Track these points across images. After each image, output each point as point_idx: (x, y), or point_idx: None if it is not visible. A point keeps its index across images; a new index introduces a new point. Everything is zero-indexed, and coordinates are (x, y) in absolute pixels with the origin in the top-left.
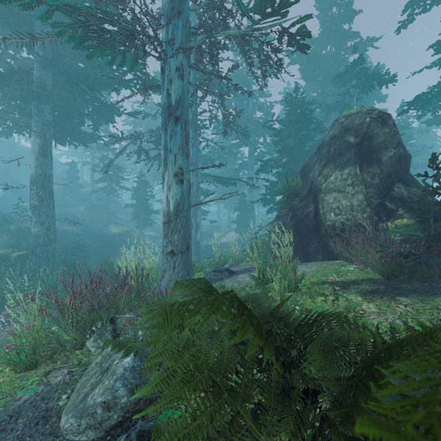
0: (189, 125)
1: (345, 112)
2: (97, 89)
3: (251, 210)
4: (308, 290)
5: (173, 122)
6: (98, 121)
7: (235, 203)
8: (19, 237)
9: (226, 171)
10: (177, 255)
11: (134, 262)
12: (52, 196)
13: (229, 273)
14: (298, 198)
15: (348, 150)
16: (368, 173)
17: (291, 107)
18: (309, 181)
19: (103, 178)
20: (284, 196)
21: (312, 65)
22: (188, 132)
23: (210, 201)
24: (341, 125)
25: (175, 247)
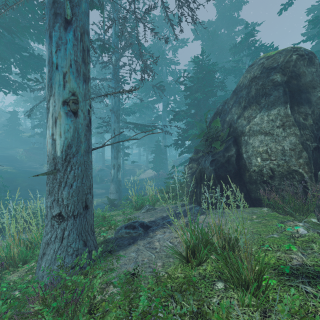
0: (89, 38)
1: (263, 55)
2: (15, 31)
3: (164, 153)
4: (279, 297)
5: (62, 25)
6: (26, 70)
7: (152, 147)
8: None
9: (145, 122)
10: (67, 221)
11: (13, 225)
12: None
13: (145, 229)
14: (218, 141)
15: (275, 89)
16: (300, 114)
17: (198, 68)
18: (225, 125)
19: (38, 125)
20: (202, 139)
21: (212, 40)
22: (87, 47)
23: (118, 142)
24: (262, 65)
25: (63, 209)
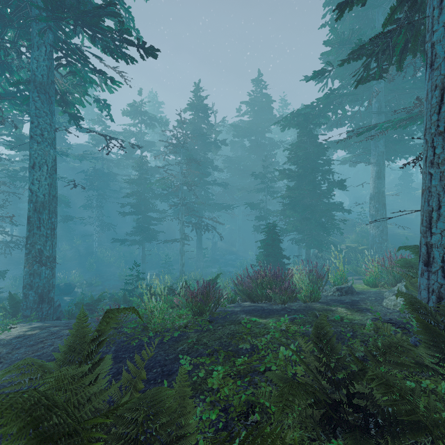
0: None
1: None
2: None
3: None
4: None
5: None
6: None
7: None
8: (362, 236)
9: None
10: None
11: None
12: (384, 206)
13: None
14: None
15: None
16: None
17: None
18: None
19: None
20: None
21: None
22: None
23: None
24: None
25: None
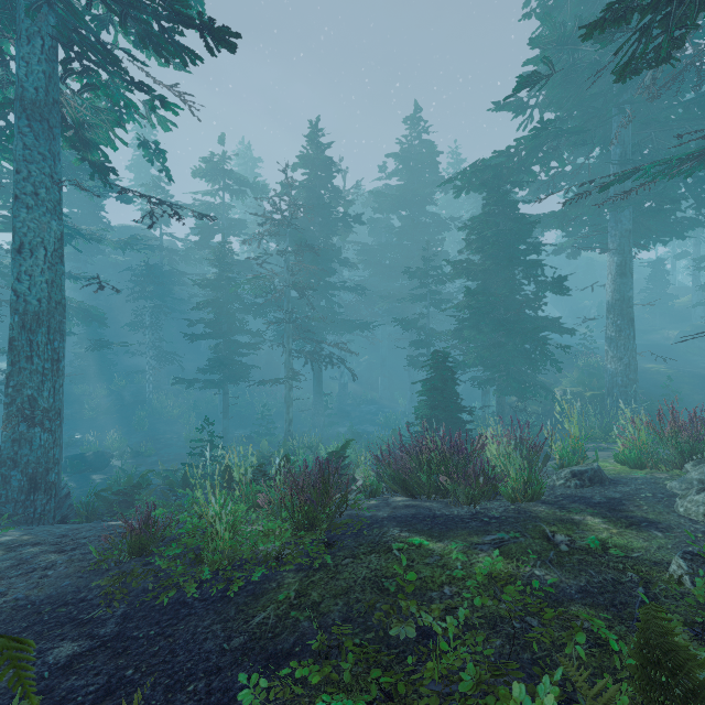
0: None
1: None
2: None
3: None
4: None
5: None
6: None
7: None
8: (589, 374)
9: None
10: None
11: None
12: (632, 324)
13: None
14: None
15: None
16: None
17: None
18: None
19: None
20: None
21: None
22: None
23: None
24: None
25: None
